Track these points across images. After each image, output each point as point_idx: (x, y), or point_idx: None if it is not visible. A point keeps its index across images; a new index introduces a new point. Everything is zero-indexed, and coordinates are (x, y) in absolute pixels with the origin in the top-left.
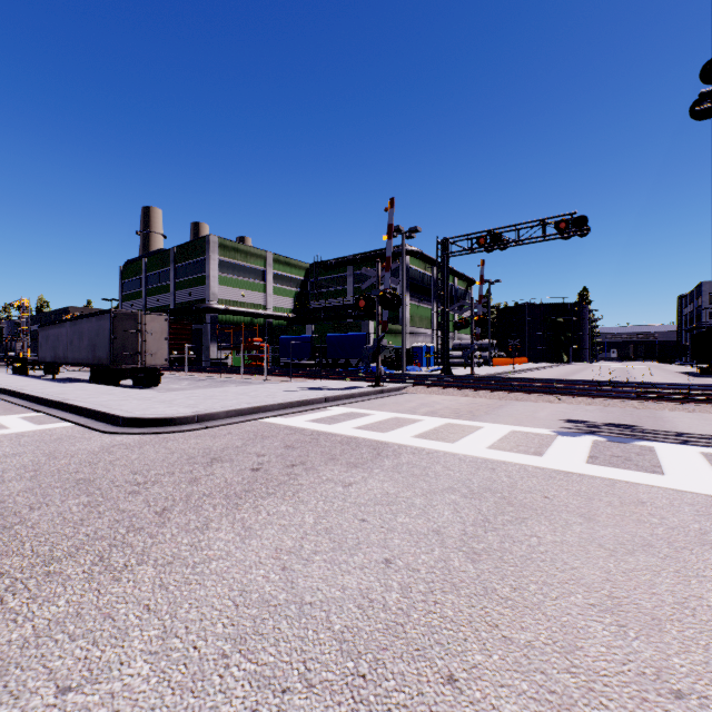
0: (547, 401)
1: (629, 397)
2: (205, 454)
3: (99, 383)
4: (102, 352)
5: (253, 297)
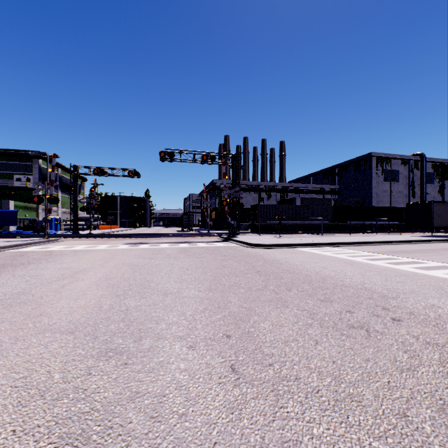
0: (123, 240)
1: (146, 237)
2: (13, 255)
3: None
4: None
5: None
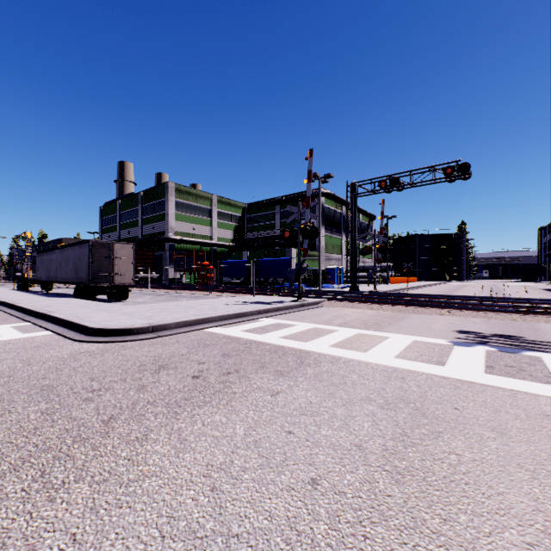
0: (439, 313)
1: (508, 311)
2: (154, 361)
3: (81, 297)
4: (83, 273)
5: (201, 230)
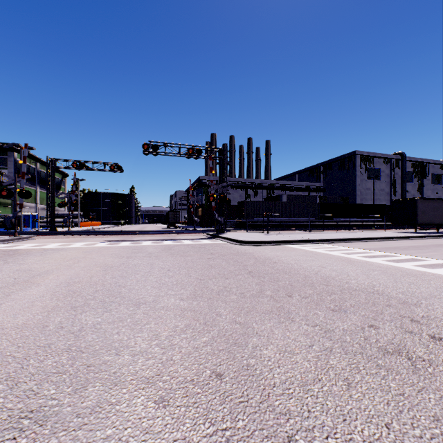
0: (103, 237)
1: (129, 234)
2: None
3: None
4: None
5: None
